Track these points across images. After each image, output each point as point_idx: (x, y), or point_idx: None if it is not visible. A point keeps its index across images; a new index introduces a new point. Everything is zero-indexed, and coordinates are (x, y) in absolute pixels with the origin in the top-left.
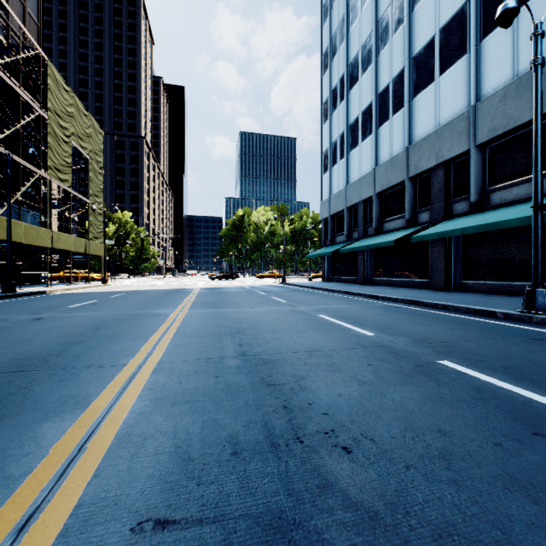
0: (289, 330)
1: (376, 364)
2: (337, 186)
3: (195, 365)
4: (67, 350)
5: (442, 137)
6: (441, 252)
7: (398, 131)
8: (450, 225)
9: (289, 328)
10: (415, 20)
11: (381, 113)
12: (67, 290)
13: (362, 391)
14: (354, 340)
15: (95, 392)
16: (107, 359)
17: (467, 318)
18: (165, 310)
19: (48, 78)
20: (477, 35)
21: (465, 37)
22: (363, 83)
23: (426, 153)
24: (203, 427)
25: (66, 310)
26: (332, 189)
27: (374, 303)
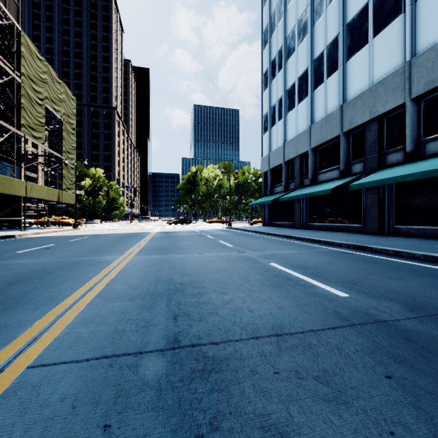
0: (240, 287)
1: (400, 375)
2: (276, 144)
3: (85, 377)
4: None
5: (376, 94)
6: (375, 199)
7: (333, 92)
8: (388, 173)
9: (240, 284)
10: None
11: (316, 77)
12: (37, 234)
13: None
14: (329, 308)
15: None
16: None
17: (435, 268)
18: (111, 256)
19: (21, 47)
20: None
21: None
22: (300, 52)
23: (360, 110)
24: None
25: (10, 256)
26: (271, 147)
27: (320, 248)
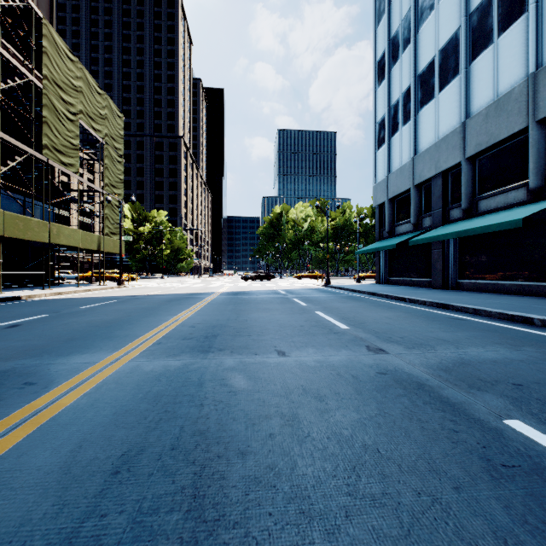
0: None
1: None
2: (398, 160)
3: None
4: None
5: None
6: None
7: (512, 55)
8: None
9: None
10: None
11: (476, 39)
12: (59, 294)
13: None
14: None
15: None
16: None
17: None
18: (86, 355)
19: (43, 40)
20: None
21: None
22: (442, 9)
23: None
24: None
25: None
26: (390, 166)
27: None
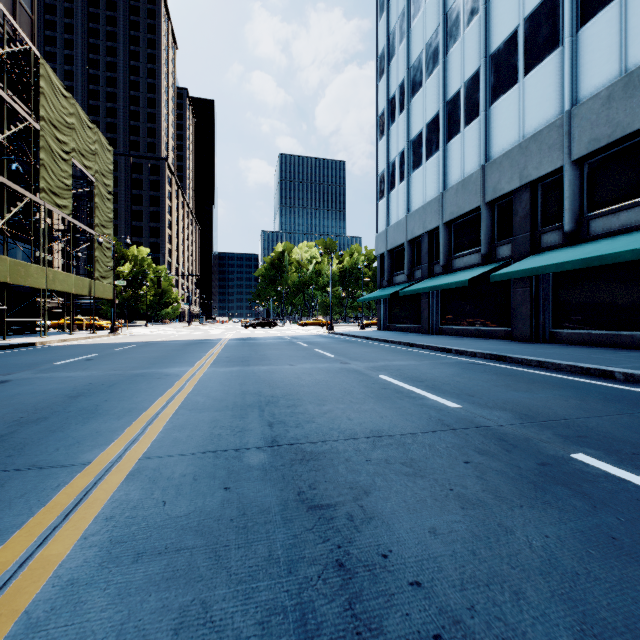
0: (341, 399)
1: (478, 461)
2: (396, 215)
3: (197, 464)
4: (13, 434)
5: (527, 152)
6: (526, 294)
7: (472, 147)
8: (540, 260)
9: (340, 396)
10: (493, 9)
11: (450, 124)
12: (64, 341)
13: (469, 521)
14: (434, 416)
15: (12, 525)
16: (65, 452)
17: (577, 380)
18: (178, 368)
19: (41, 80)
20: (573, 23)
21: (557, 26)
22: (428, 89)
23: (508, 173)
24: (178, 629)
25: (49, 368)
26: (389, 219)
27: (447, 358)
